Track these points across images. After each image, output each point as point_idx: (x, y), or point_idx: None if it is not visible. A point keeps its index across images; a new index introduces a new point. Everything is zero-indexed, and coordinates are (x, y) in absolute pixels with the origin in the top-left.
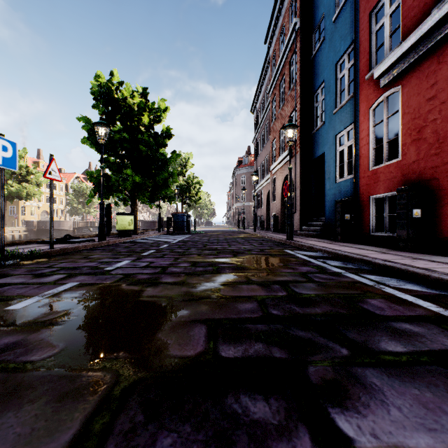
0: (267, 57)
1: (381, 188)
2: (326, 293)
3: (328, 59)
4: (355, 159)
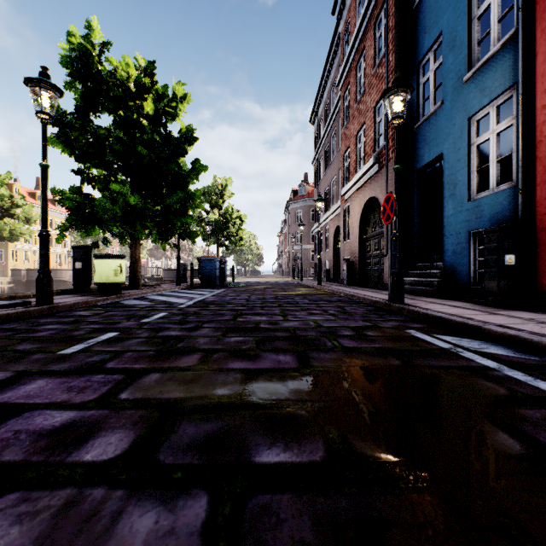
0: (335, 37)
1: None
2: None
3: None
4: (523, 150)
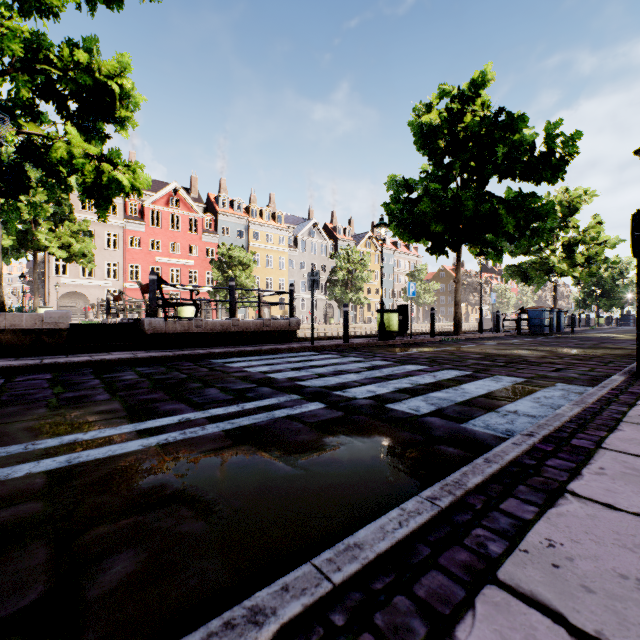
0: None
1: None
2: None
3: None
4: None
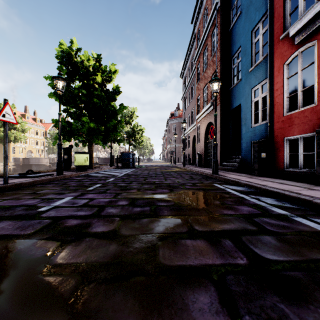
0: (193, 34)
1: (296, 131)
2: (302, 260)
3: (244, 28)
4: (269, 107)
